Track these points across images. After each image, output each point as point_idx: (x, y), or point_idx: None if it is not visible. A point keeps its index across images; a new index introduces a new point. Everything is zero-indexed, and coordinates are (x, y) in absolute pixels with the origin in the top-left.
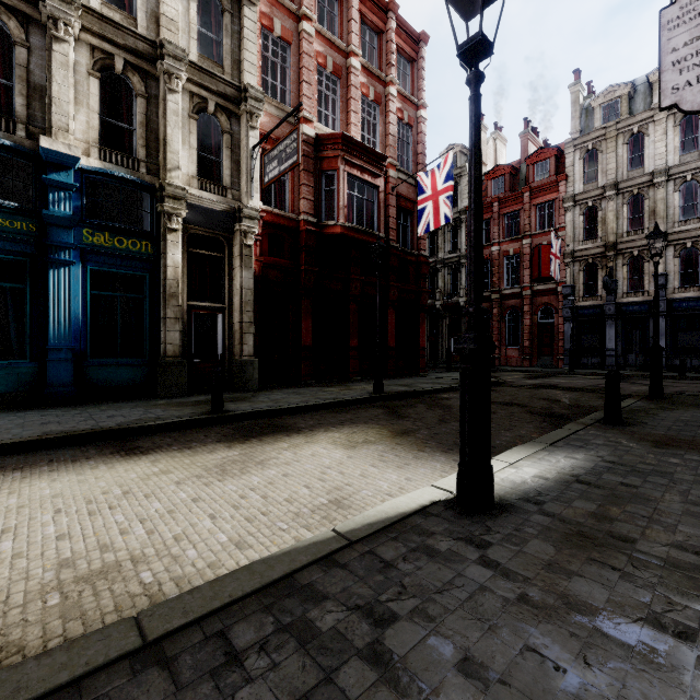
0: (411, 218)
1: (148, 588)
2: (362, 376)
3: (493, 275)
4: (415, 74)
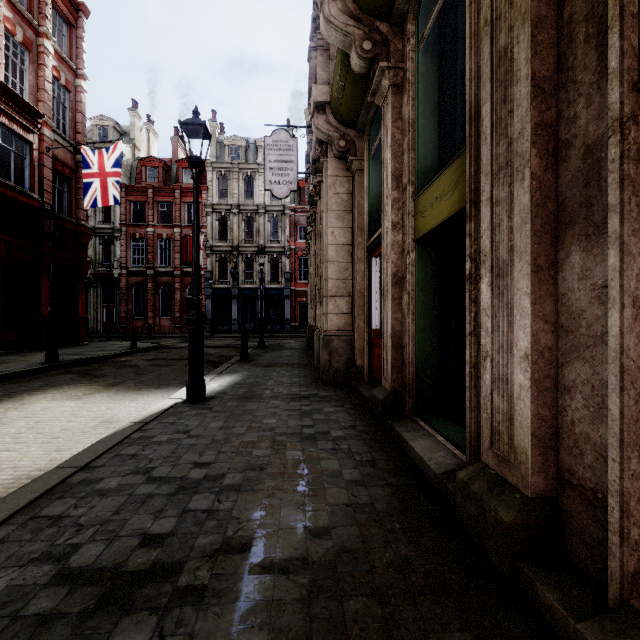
0: (69, 184)
1: (18, 478)
2: (6, 350)
3: (149, 253)
4: (73, 40)
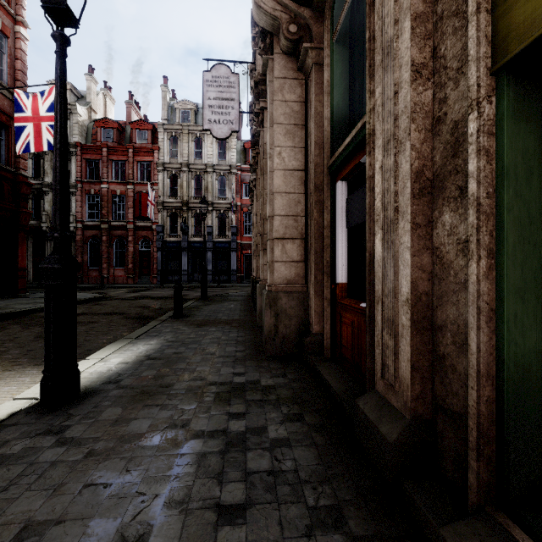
0: (7, 132)
1: None
2: None
3: (103, 208)
4: None
